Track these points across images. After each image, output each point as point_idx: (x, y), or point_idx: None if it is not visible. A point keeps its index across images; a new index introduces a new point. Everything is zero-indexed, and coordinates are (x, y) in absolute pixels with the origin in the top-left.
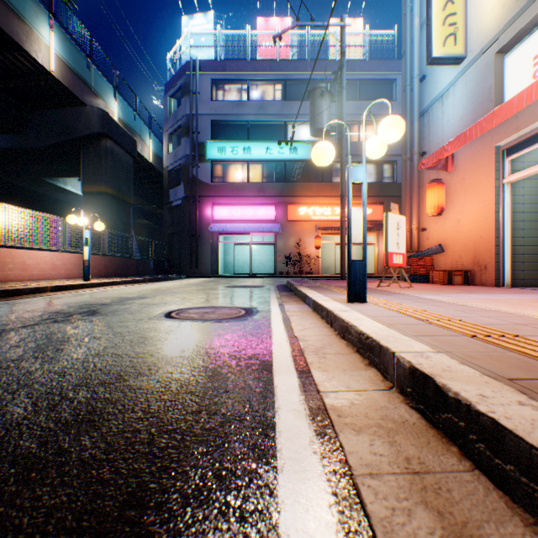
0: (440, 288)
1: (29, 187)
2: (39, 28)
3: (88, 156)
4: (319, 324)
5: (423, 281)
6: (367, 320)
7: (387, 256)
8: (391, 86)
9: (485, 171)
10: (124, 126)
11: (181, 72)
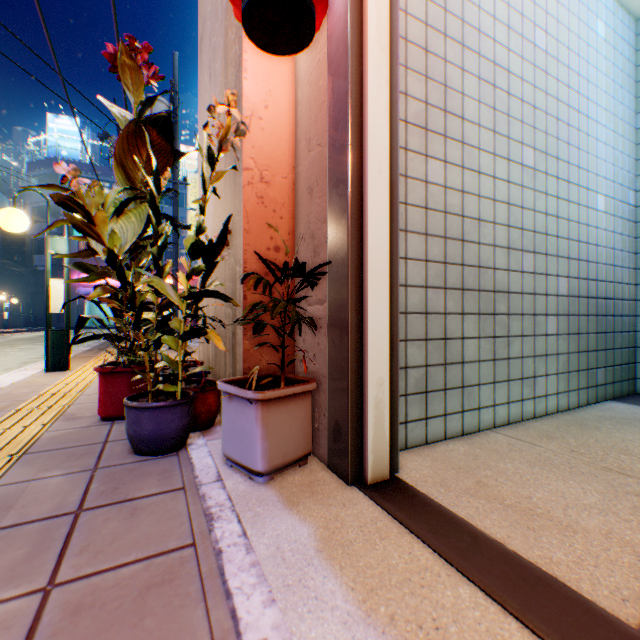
0: None
1: None
2: None
3: None
4: None
5: None
6: None
7: None
8: None
9: None
10: None
11: (48, 163)
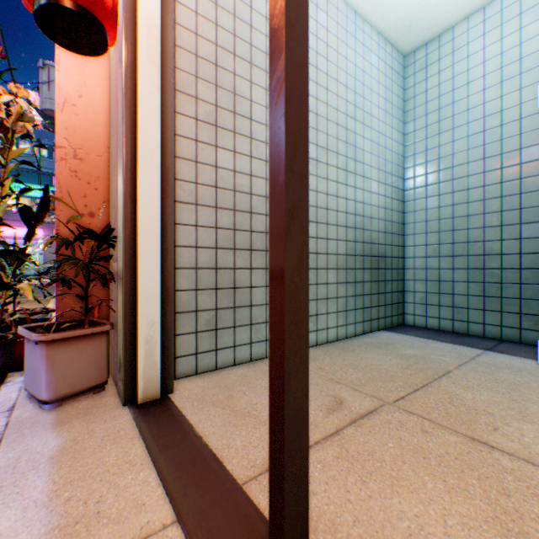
0: None
1: None
2: None
3: None
4: None
5: None
6: None
7: None
8: None
9: None
10: None
11: None
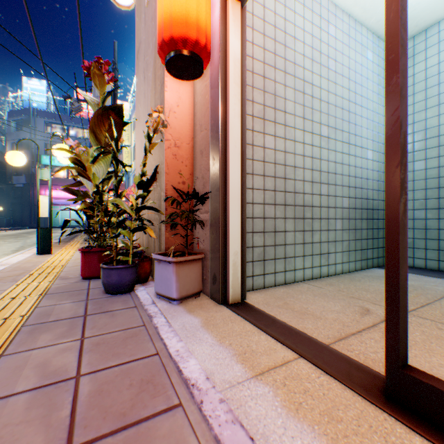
0: None
1: None
2: None
3: None
4: None
5: None
6: None
7: None
8: None
9: None
10: None
11: (23, 111)
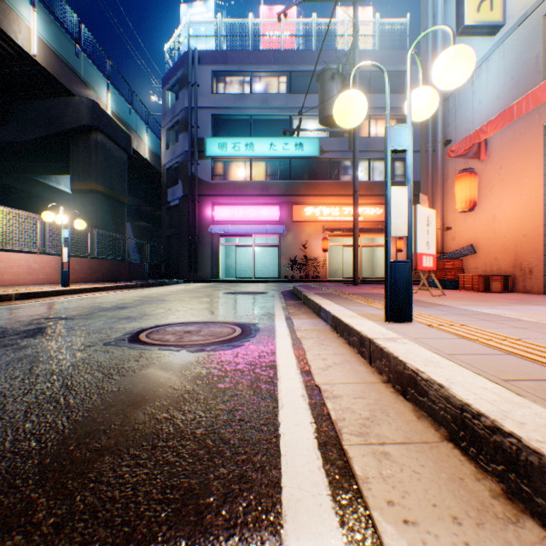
0: (481, 297)
1: (22, 187)
2: (18, 6)
3: (77, 151)
4: (349, 357)
5: (451, 287)
6: (451, 367)
7: (416, 258)
8: (403, 78)
9: (530, 156)
10: (118, 120)
11: (179, 64)
